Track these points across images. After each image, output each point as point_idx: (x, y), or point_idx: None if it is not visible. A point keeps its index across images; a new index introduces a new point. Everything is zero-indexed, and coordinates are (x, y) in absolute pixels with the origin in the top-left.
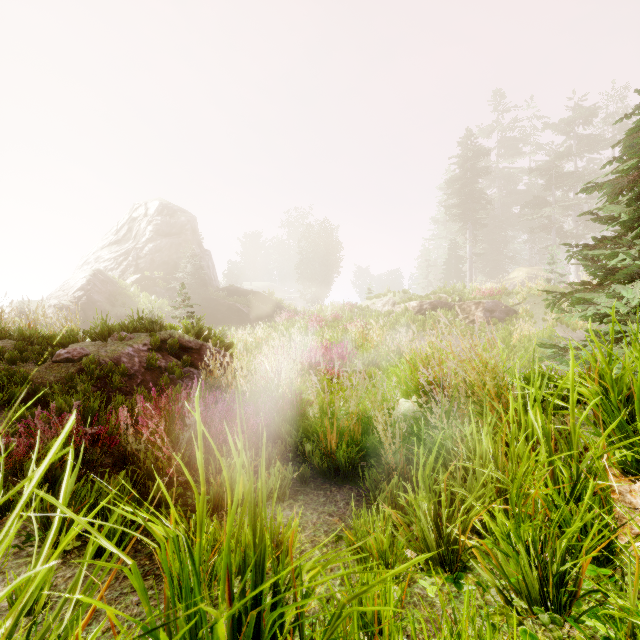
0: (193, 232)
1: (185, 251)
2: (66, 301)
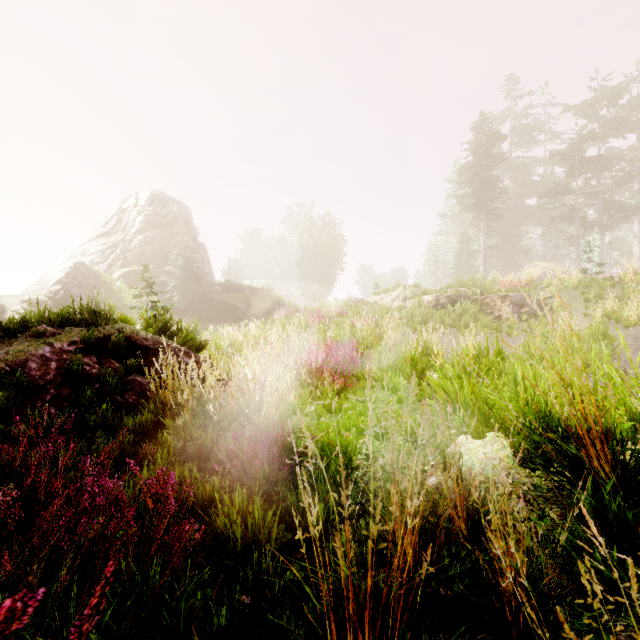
0: (186, 223)
1: (175, 242)
2: (41, 296)
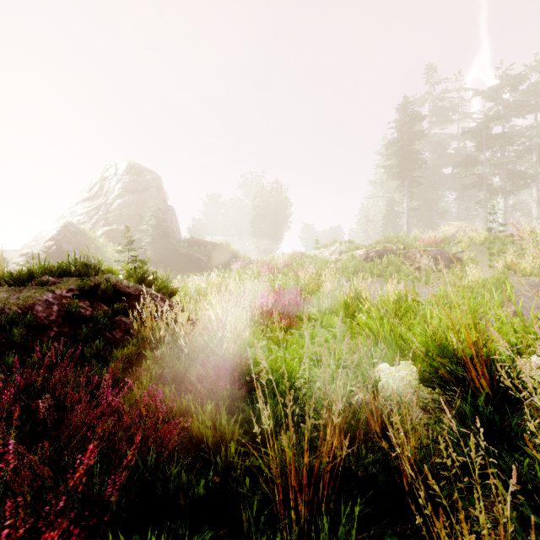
0: (158, 189)
1: (149, 205)
2: (37, 250)
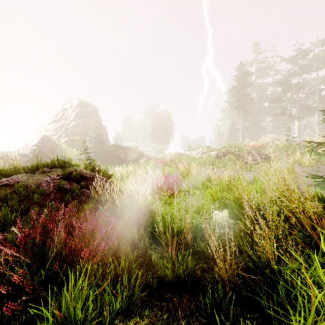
0: (96, 116)
1: (91, 125)
2: (27, 152)
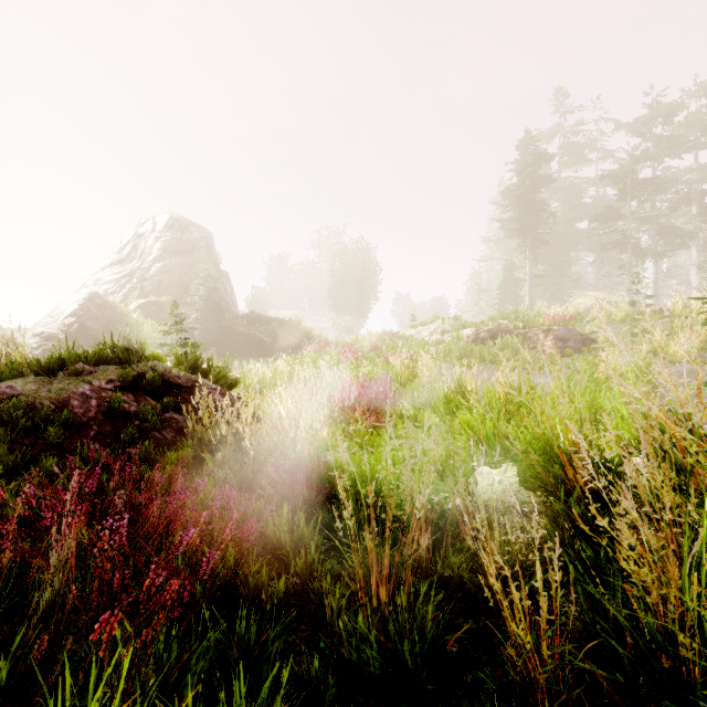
0: (208, 250)
1: (197, 271)
2: (54, 329)
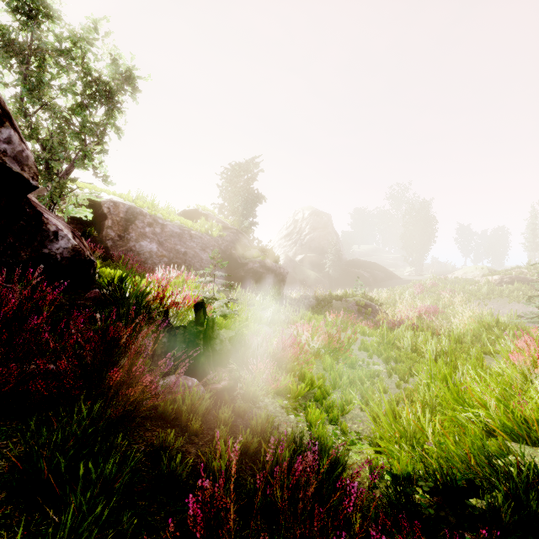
0: (331, 226)
1: (330, 241)
2: None
